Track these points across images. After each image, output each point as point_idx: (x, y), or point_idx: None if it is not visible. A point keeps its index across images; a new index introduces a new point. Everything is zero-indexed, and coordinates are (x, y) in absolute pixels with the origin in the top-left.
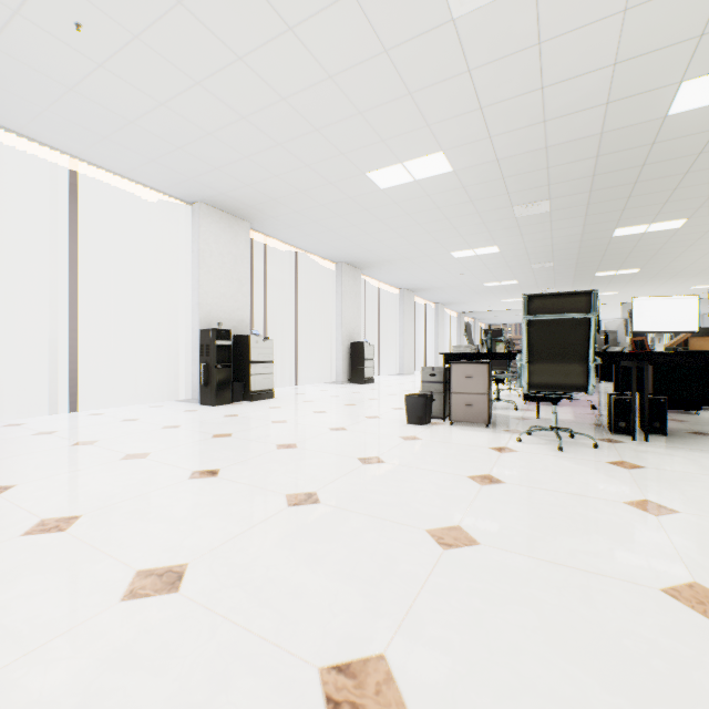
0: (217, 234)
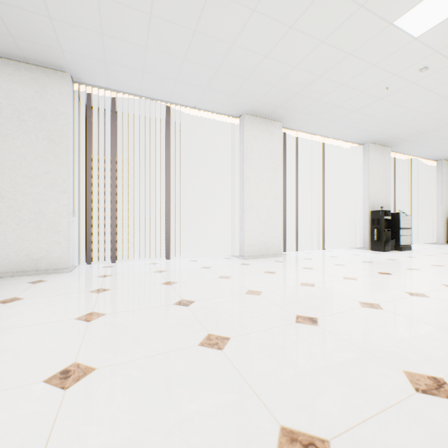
0: (375, 158)
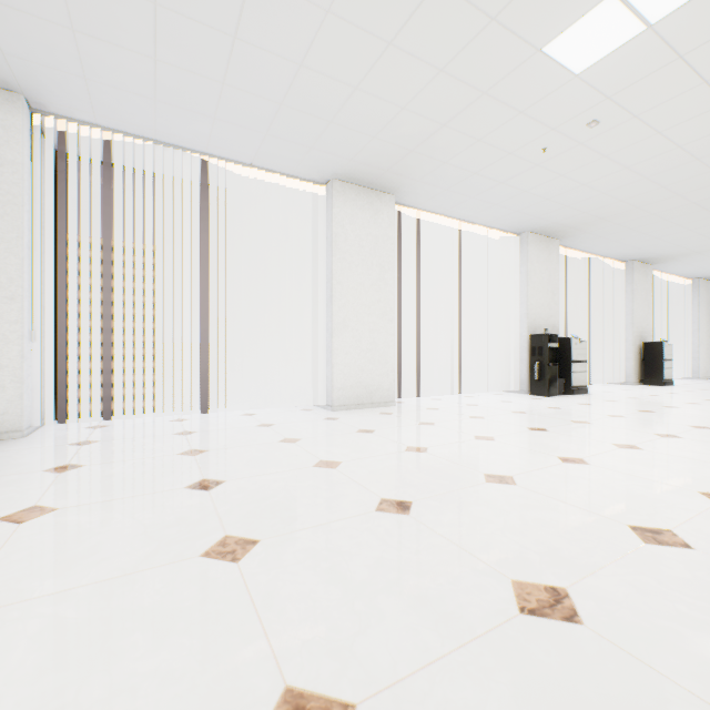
0: (537, 255)
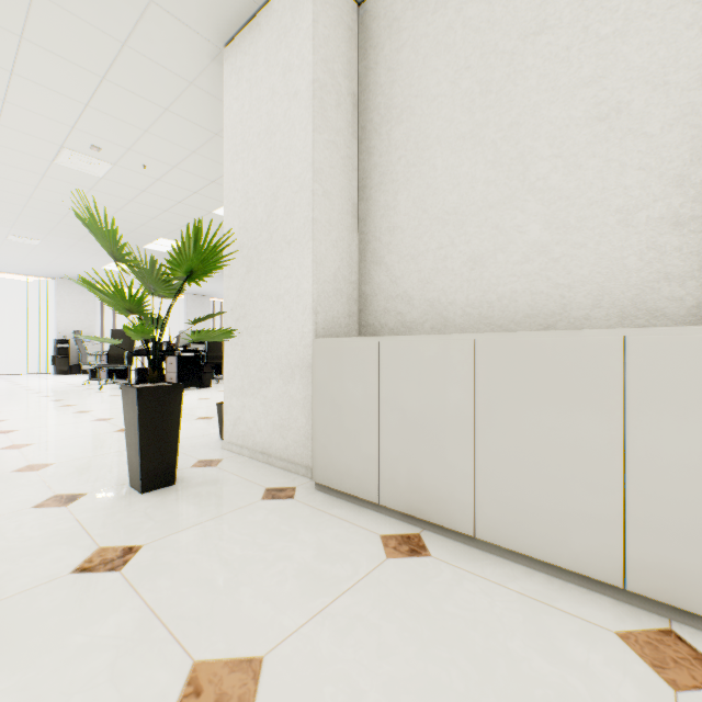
0: (70, 292)
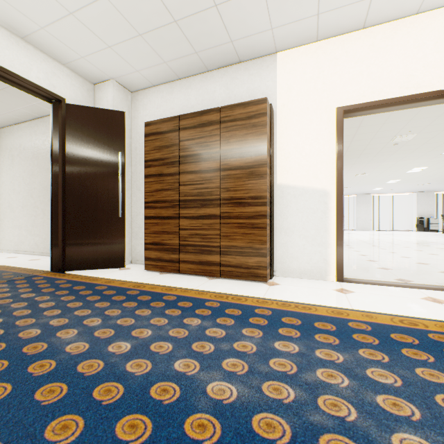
0: (422, 197)
